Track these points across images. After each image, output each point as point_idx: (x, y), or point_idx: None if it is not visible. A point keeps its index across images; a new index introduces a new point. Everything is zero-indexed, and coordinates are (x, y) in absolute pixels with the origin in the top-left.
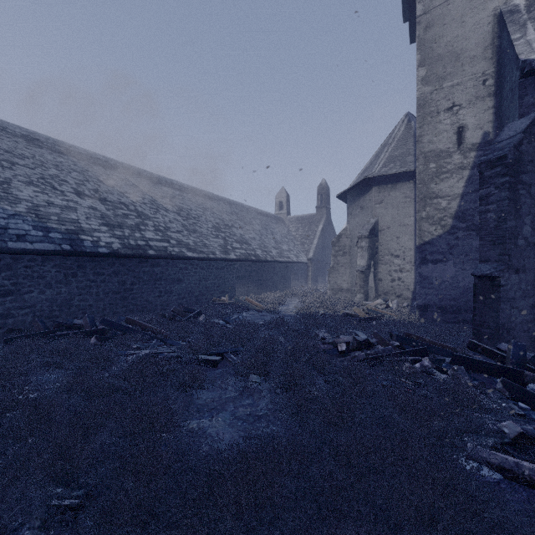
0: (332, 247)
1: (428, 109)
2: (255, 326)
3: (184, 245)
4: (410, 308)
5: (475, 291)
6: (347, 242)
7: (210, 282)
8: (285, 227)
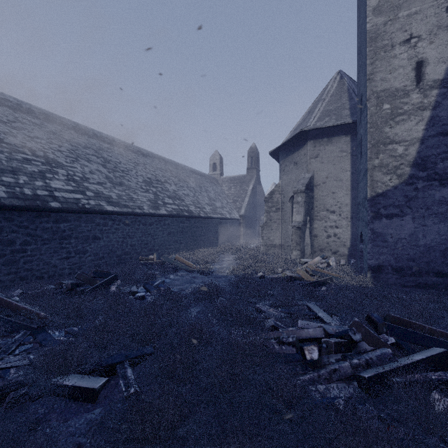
0: (265, 203)
1: (381, 43)
2: (180, 297)
3: (104, 198)
4: (349, 266)
5: None
6: (280, 199)
7: (136, 240)
8: (218, 186)
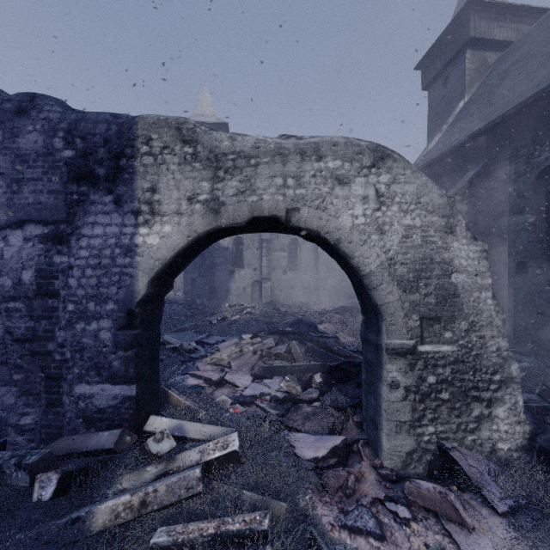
0: None
1: None
2: None
3: None
4: None
5: (191, 283)
6: None
7: None
8: None
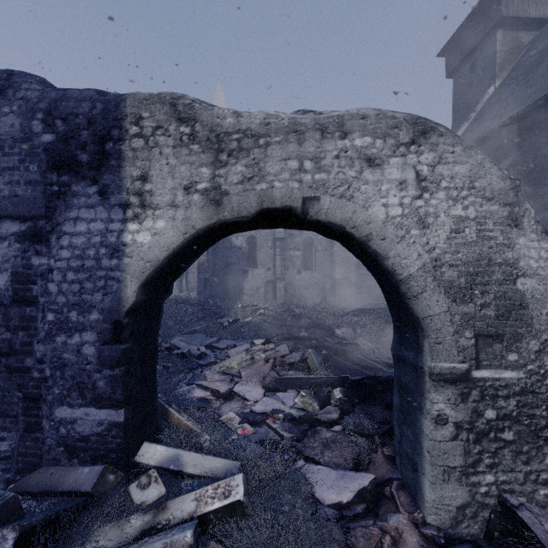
0: None
1: None
2: None
3: None
4: None
5: (204, 283)
6: None
7: None
8: None
